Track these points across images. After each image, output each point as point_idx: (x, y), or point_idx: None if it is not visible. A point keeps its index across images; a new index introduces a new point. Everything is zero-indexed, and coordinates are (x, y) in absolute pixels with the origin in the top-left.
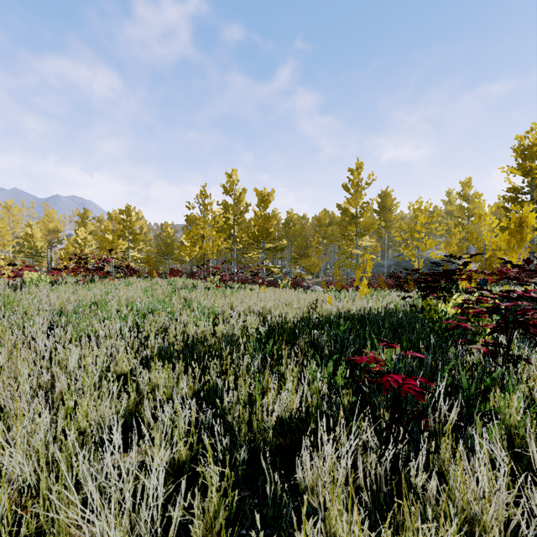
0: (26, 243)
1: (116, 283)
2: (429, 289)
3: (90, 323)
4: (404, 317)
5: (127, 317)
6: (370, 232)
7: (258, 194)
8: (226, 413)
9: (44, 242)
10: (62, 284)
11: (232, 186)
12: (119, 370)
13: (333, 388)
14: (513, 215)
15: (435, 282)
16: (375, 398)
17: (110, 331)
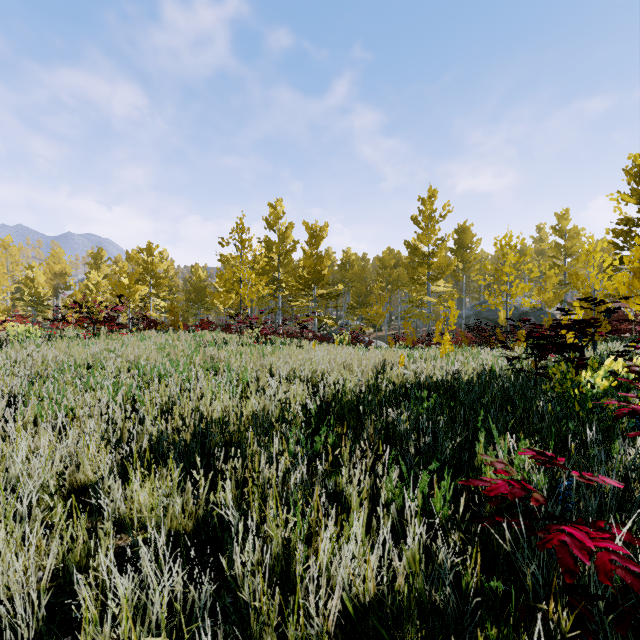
0: (26, 289)
1: (124, 338)
2: (553, 348)
3: (63, 396)
4: (510, 386)
5: (120, 387)
6: (445, 274)
7: (307, 228)
8: (239, 584)
9: (48, 287)
10: (57, 339)
11: (277, 220)
12: (82, 478)
13: (429, 517)
14: (637, 250)
15: (557, 337)
16: (524, 565)
17: (90, 409)
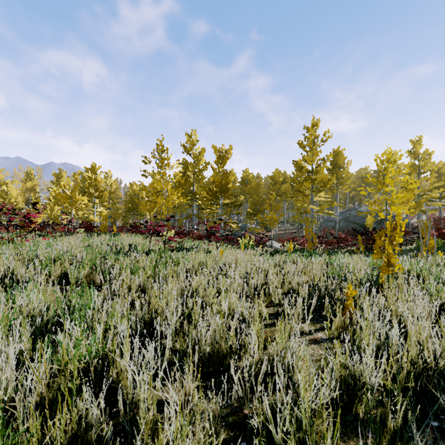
0: (2, 200)
1: (18, 247)
2: None
3: None
4: None
5: None
6: (326, 187)
7: (216, 151)
8: None
9: (21, 199)
10: None
11: (192, 146)
12: None
13: None
14: None
15: None
16: None
17: None
